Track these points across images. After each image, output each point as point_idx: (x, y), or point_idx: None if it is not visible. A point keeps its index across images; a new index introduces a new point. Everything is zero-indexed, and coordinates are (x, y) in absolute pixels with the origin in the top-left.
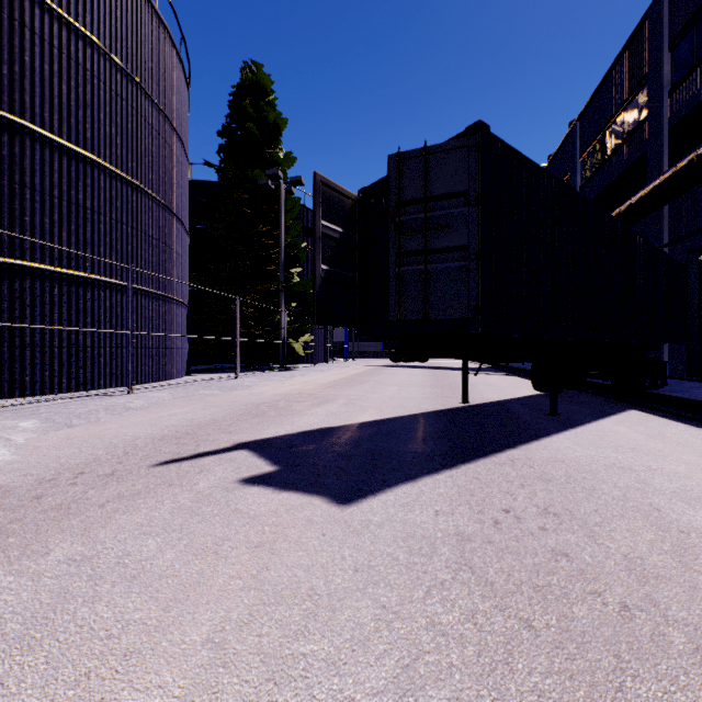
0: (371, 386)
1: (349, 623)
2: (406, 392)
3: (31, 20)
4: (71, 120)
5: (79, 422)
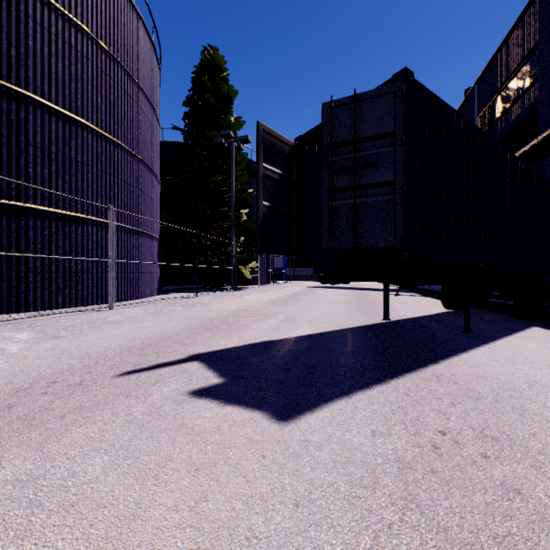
0: (304, 304)
1: None
2: (334, 309)
3: (33, 12)
4: (66, 91)
5: (65, 334)
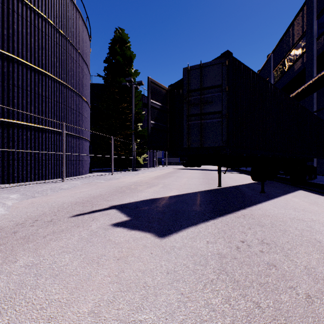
0: (174, 178)
1: (164, 303)
2: (191, 181)
3: (17, 9)
4: (36, 55)
5: (38, 195)
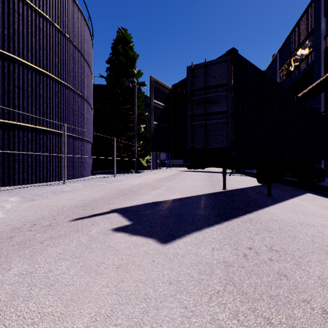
0: (178, 181)
1: (166, 318)
2: (195, 183)
3: (18, 8)
4: (37, 55)
5: (38, 198)
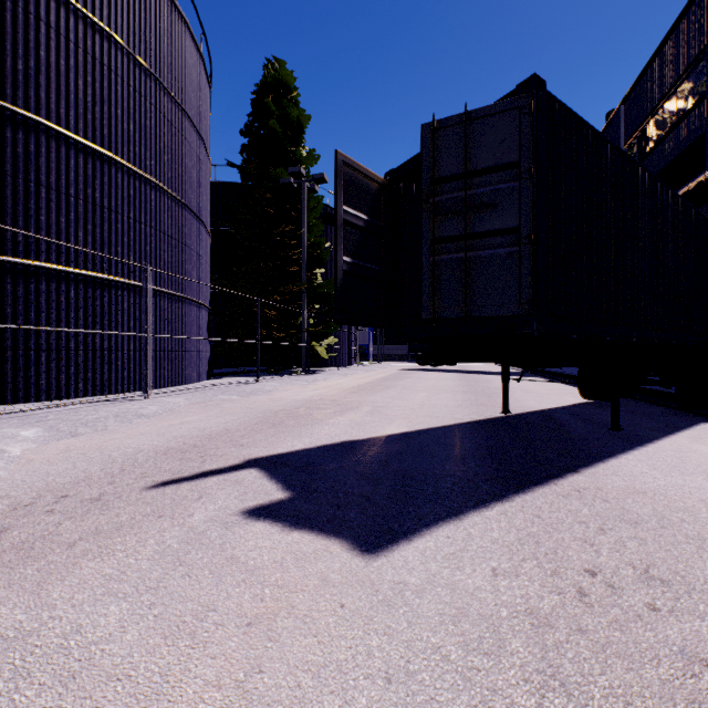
0: (397, 392)
1: None
2: (436, 398)
3: (46, 13)
4: (88, 116)
5: (84, 431)
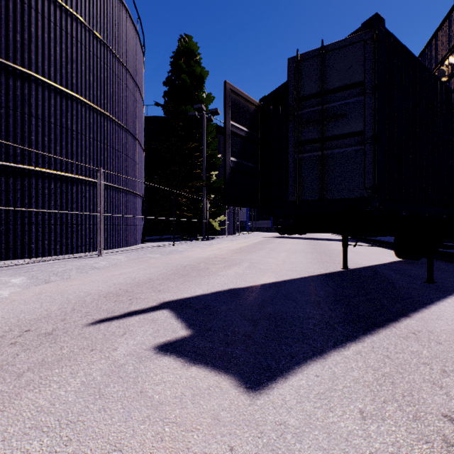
0: (266, 252)
1: None
2: (293, 257)
3: (35, 3)
4: (63, 71)
5: (55, 279)
